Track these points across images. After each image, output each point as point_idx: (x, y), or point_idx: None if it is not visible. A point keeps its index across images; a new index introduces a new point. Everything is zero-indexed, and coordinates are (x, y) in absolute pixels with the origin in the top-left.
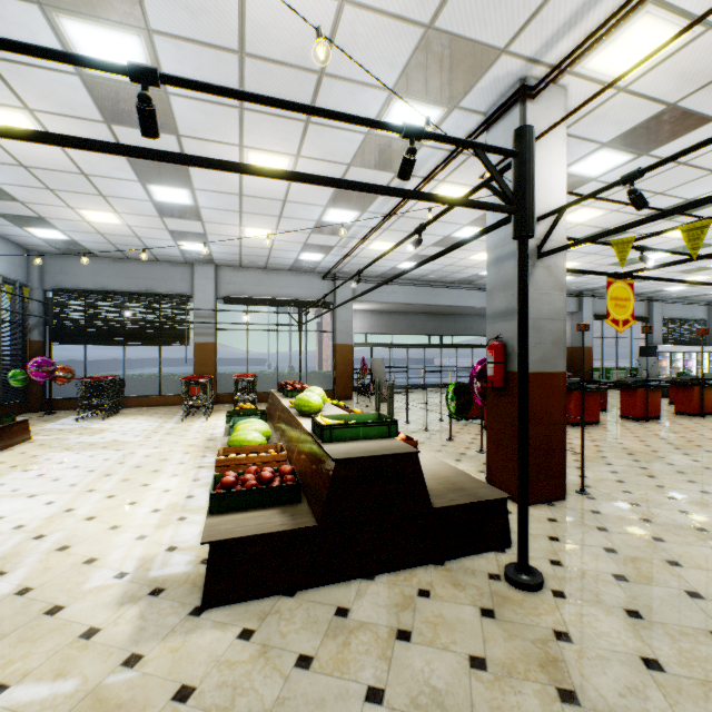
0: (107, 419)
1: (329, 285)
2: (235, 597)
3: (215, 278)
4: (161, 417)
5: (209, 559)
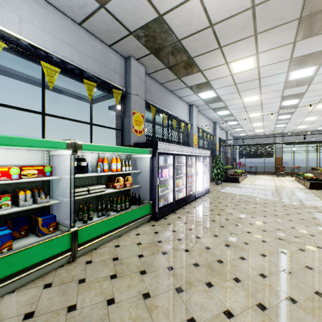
0: (255, 175)
1: None
2: (313, 189)
3: (282, 138)
4: (269, 176)
5: (309, 184)
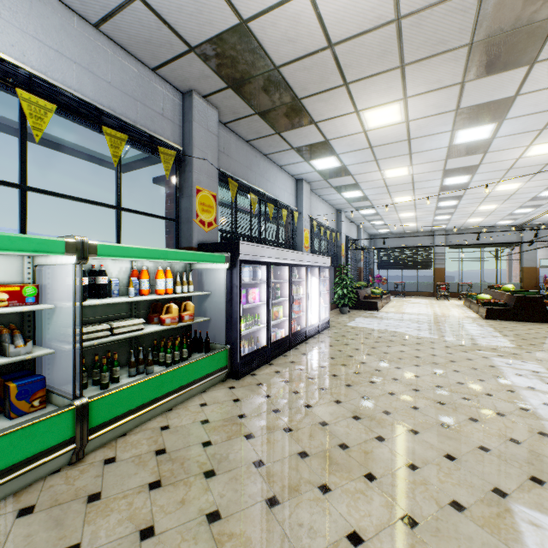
0: (404, 298)
1: (517, 232)
2: (491, 319)
3: (444, 237)
4: (425, 299)
5: (486, 311)
